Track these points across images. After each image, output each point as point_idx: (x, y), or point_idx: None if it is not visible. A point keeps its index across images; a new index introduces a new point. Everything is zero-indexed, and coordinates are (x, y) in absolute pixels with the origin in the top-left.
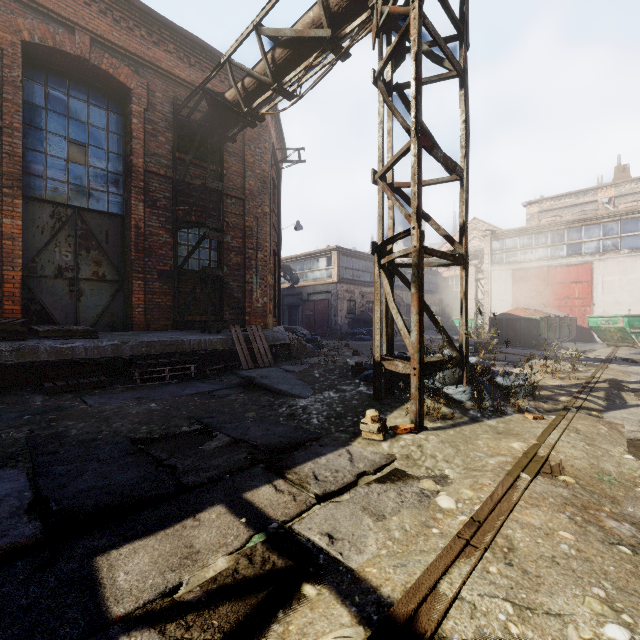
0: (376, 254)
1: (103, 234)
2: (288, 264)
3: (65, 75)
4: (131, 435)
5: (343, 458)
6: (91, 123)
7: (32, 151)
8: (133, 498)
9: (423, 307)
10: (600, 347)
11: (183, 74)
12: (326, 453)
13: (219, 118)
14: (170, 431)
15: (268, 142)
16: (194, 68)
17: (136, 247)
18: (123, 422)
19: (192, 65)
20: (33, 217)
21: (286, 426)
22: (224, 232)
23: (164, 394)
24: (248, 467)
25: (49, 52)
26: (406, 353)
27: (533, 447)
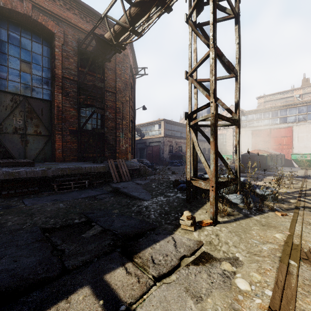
0: (187, 119)
1: (40, 110)
2: (139, 128)
3: (18, 25)
4: (43, 226)
5: (170, 244)
6: (33, 51)
7: (0, 65)
8: (28, 281)
9: (217, 149)
10: (297, 169)
11: (83, 26)
12: (159, 240)
13: (101, 48)
14: (67, 222)
15: (128, 63)
16: (89, 23)
17: (57, 117)
18: (41, 216)
19: (88, 22)
20: (1, 101)
21: (135, 219)
22: (105, 110)
23: (69, 197)
24: (110, 251)
25: (9, 11)
26: (203, 175)
27: (289, 237)
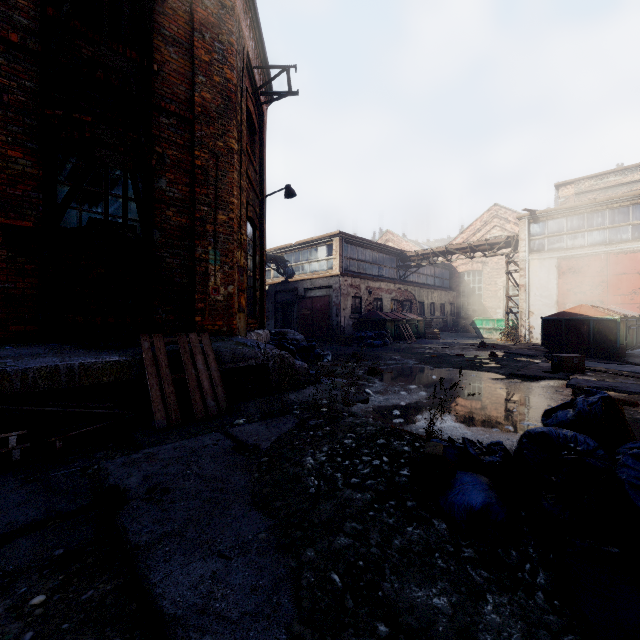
0: None
1: None
2: (281, 255)
3: None
4: None
5: None
6: None
7: None
8: None
9: None
10: None
11: None
12: None
13: None
14: None
15: (236, 38)
16: None
17: None
18: None
19: None
20: None
21: None
22: (154, 171)
23: None
24: None
25: None
26: None
27: None
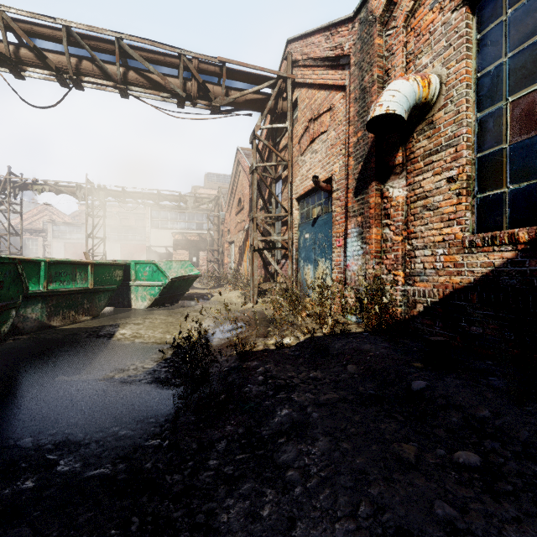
0: None
1: None
2: None
3: None
4: None
5: None
6: None
7: None
8: None
9: None
10: None
11: None
12: None
13: None
14: None
15: None
16: None
17: None
18: None
19: None
20: None
21: None
22: None
23: None
24: None
25: None
26: None
27: None
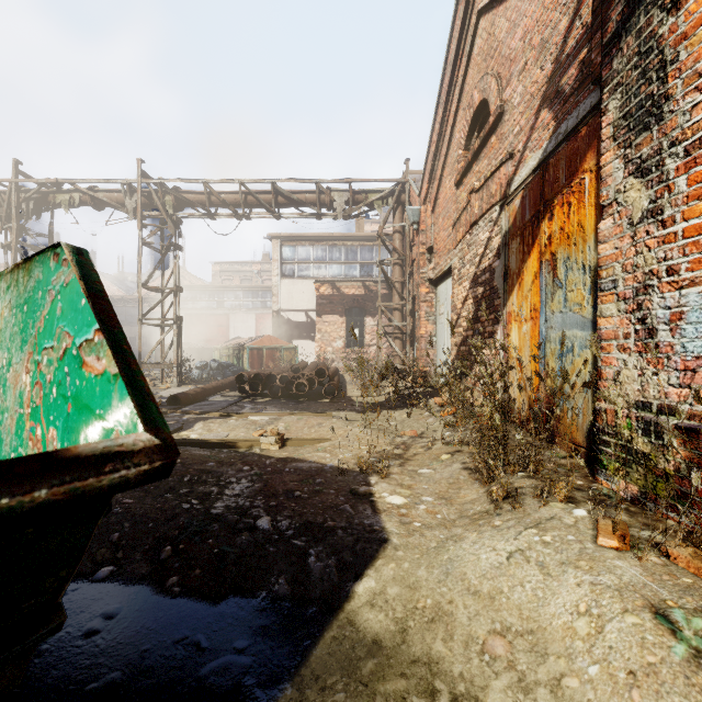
0: None
1: None
2: None
3: None
4: None
5: None
6: None
7: None
8: None
9: None
10: None
11: None
12: None
13: None
14: None
15: None
16: None
17: None
18: None
19: None
20: None
21: None
22: None
23: None
24: None
25: None
26: None
27: None
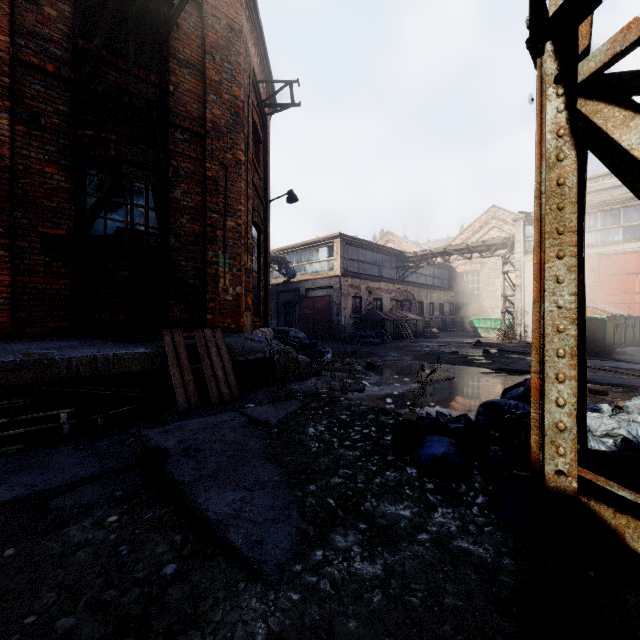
0: (551, 45)
1: None
2: (283, 256)
3: None
4: None
5: None
6: None
7: None
8: None
9: None
10: None
11: None
12: None
13: None
14: None
15: (243, 58)
16: None
17: None
18: None
19: None
20: None
21: None
22: (170, 182)
23: None
24: None
25: None
26: None
27: None
